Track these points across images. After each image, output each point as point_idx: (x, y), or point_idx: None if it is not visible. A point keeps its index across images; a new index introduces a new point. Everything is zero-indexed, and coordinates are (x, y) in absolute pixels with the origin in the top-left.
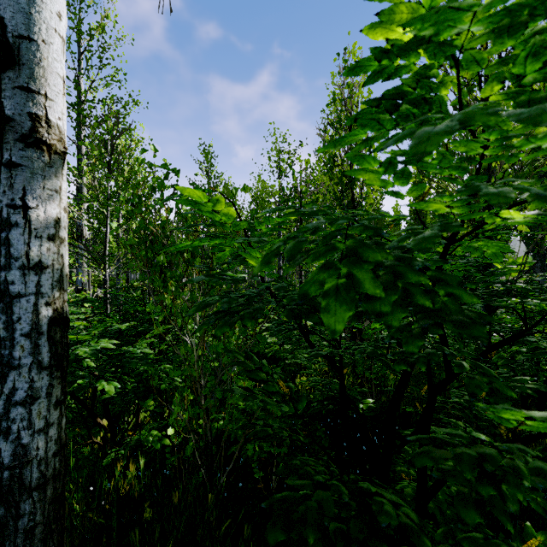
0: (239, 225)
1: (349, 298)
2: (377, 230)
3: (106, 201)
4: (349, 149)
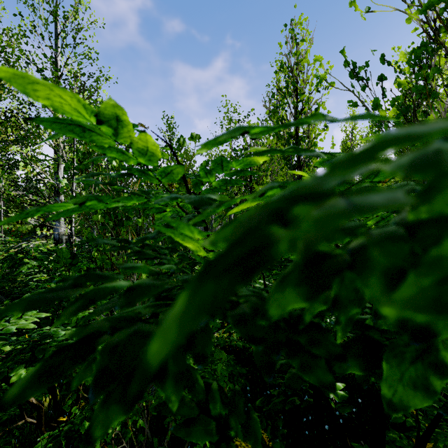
0: (171, 173)
1: None
2: None
3: (70, 161)
4: (296, 112)
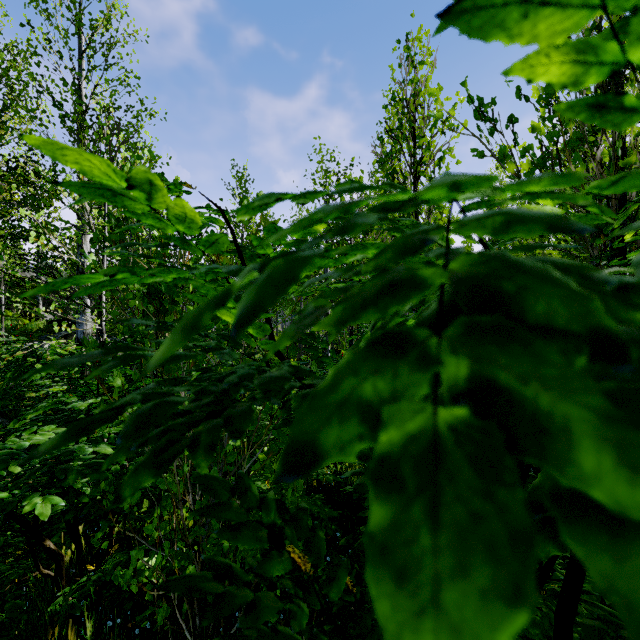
0: (216, 242)
1: (503, 521)
2: (558, 220)
3: (100, 229)
4: (413, 163)
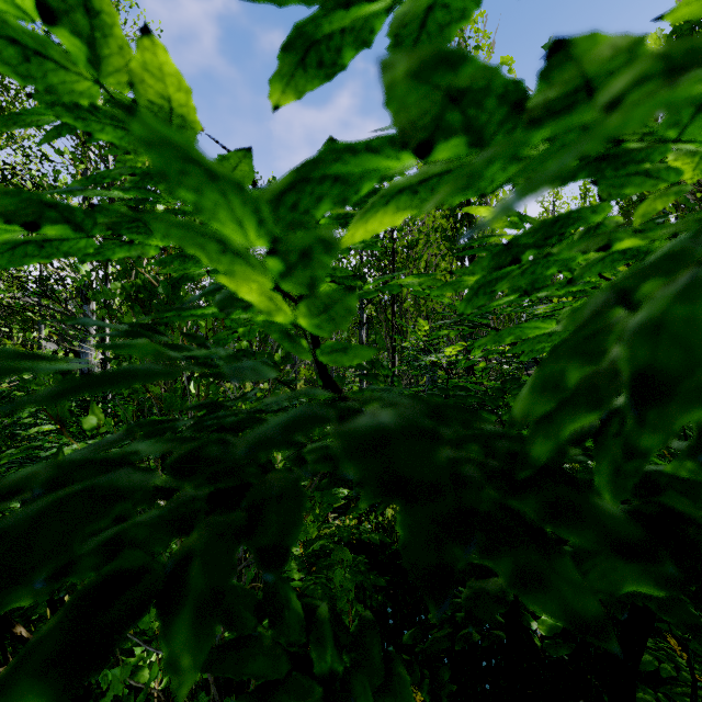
0: None
1: None
2: None
3: None
4: None
